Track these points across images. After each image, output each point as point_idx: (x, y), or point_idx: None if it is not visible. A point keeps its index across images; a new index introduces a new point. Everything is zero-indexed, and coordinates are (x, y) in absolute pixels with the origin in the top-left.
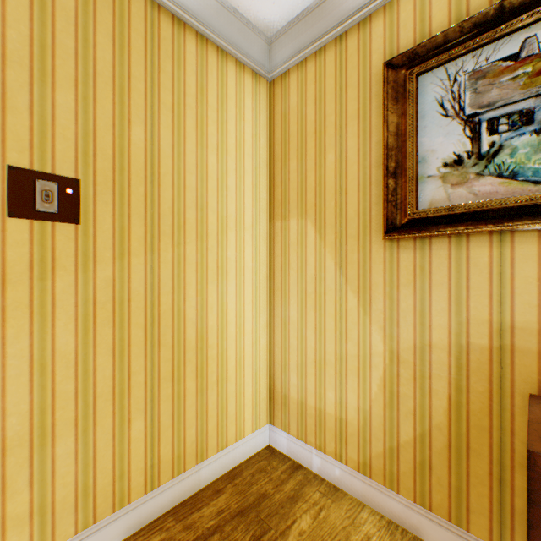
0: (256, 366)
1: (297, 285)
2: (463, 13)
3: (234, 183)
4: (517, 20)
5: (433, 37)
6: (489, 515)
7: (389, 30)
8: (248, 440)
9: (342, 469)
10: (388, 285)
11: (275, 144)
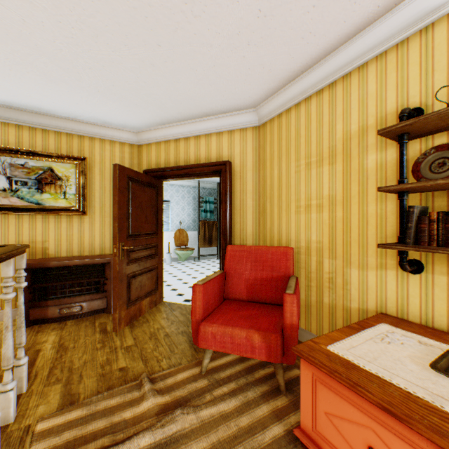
0: None
1: None
2: (8, 142)
3: None
4: (24, 156)
5: None
6: (16, 299)
7: None
8: None
9: None
10: None
11: None
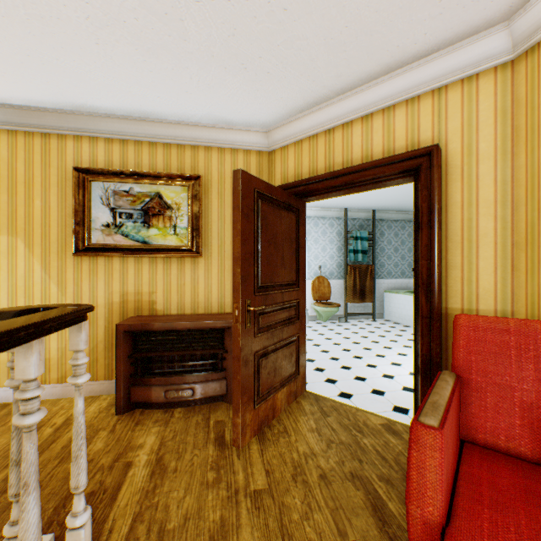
0: None
1: (9, 281)
2: (111, 164)
3: None
4: (128, 180)
5: (98, 169)
6: None
7: (77, 149)
8: None
9: (48, 387)
10: (77, 279)
11: None
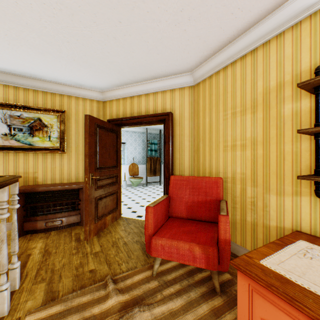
0: None
1: None
2: (8, 99)
3: None
4: (20, 109)
5: None
6: None
7: None
8: None
9: None
10: None
11: None
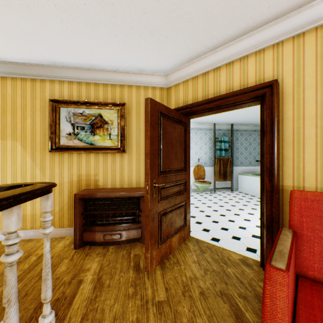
0: None
1: (12, 168)
2: (72, 97)
3: None
4: (82, 106)
5: (64, 100)
6: None
7: (52, 88)
8: None
9: (34, 231)
10: (52, 166)
11: None
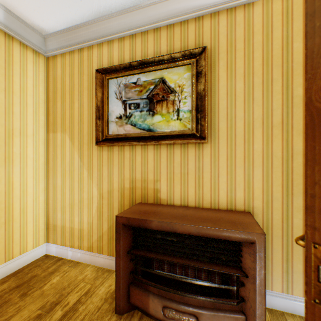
0: (37, 212)
1: (61, 167)
2: (123, 61)
3: (19, 110)
4: (135, 71)
5: (112, 66)
6: None
7: (99, 55)
8: (30, 253)
9: (81, 252)
10: (99, 165)
11: (49, 92)
